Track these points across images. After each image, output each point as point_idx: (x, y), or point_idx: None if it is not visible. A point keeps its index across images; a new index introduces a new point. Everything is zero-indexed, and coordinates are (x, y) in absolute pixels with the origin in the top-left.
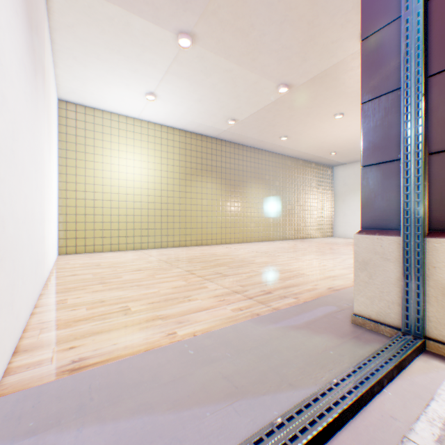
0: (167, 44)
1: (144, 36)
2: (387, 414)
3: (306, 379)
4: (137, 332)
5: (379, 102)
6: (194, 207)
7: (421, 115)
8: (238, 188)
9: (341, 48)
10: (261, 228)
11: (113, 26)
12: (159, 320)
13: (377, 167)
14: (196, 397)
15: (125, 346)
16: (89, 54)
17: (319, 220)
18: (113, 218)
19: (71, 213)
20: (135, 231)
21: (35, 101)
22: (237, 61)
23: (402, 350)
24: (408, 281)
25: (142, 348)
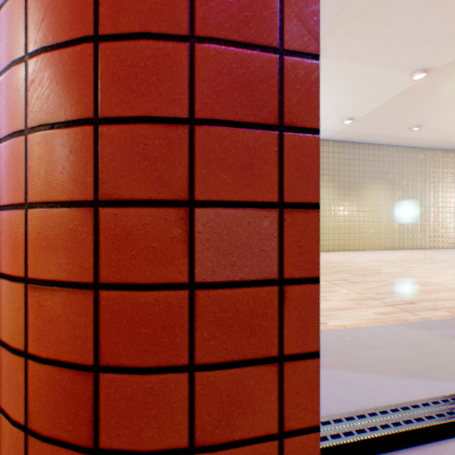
0: None
1: None
2: None
3: None
4: None
5: None
6: None
7: None
8: (351, 190)
9: None
10: (379, 234)
11: None
12: None
13: None
14: (367, 367)
15: None
16: None
17: None
18: None
19: None
20: None
21: None
22: (360, 61)
23: None
24: None
25: None
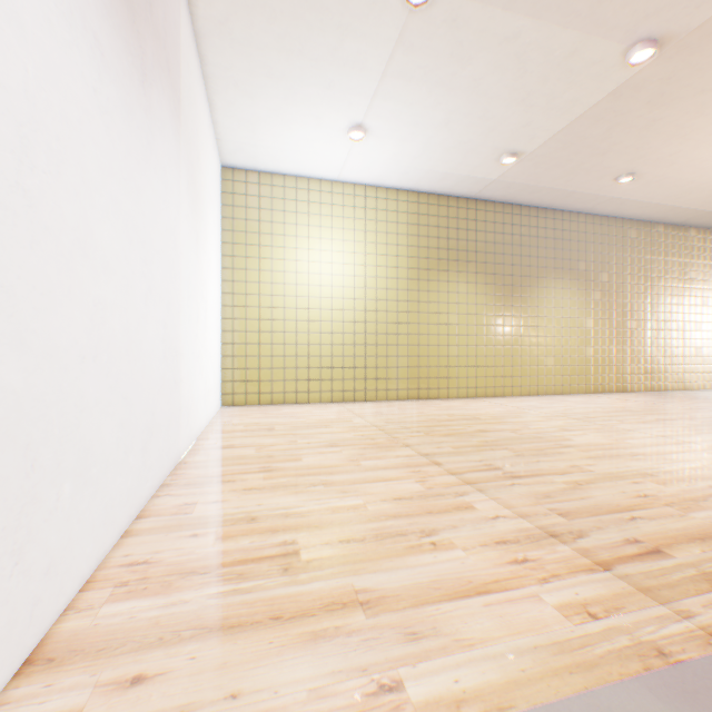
0: (382, 8)
1: (339, 4)
2: None
3: None
4: (293, 653)
5: None
6: (430, 329)
7: None
8: (517, 290)
9: None
10: (564, 367)
11: None
12: (354, 613)
13: None
14: None
15: None
16: (253, 72)
17: (703, 352)
18: (297, 349)
19: (237, 342)
20: (331, 370)
21: (136, 127)
22: (528, 8)
23: None
24: None
25: None
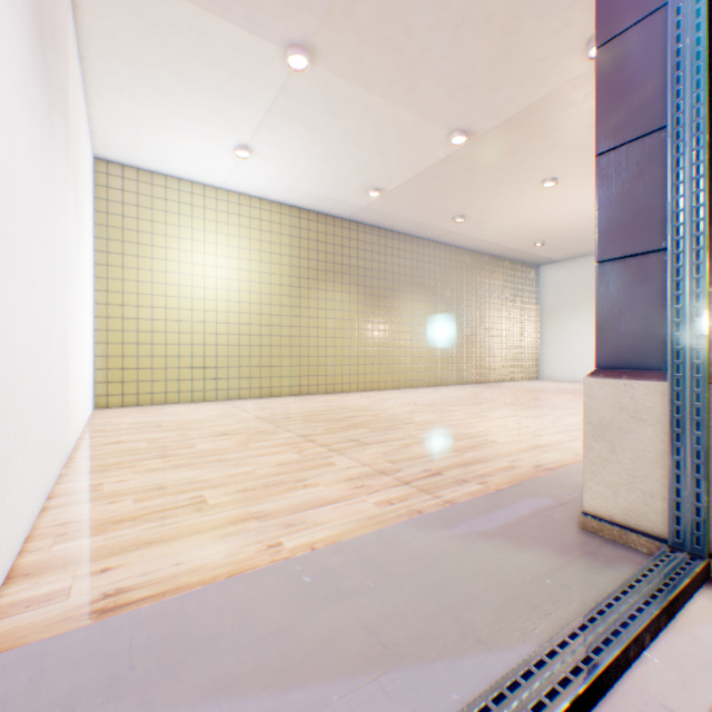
0: (270, 64)
1: (232, 52)
2: (655, 701)
3: (507, 631)
4: (216, 543)
5: (627, 152)
6: (313, 332)
7: (702, 172)
8: (385, 300)
9: (555, 69)
10: (421, 365)
11: (181, 35)
12: (254, 522)
13: (624, 264)
14: (314, 664)
15: (195, 568)
16: (142, 83)
17: (516, 353)
18: (183, 350)
19: (115, 342)
20: (219, 370)
21: (50, 155)
22: (384, 93)
23: (672, 580)
24: (680, 459)
25: (223, 571)
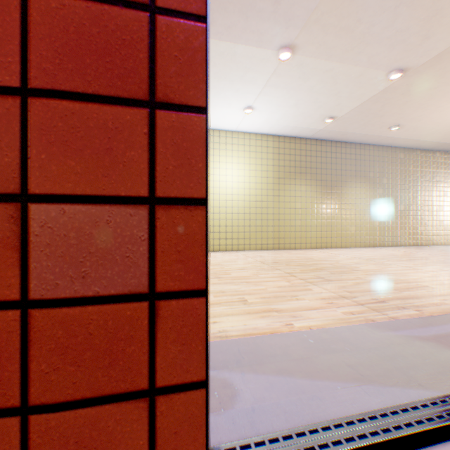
0: (266, 61)
1: (246, 60)
2: None
3: (437, 384)
4: (258, 319)
5: None
6: (285, 211)
7: None
8: (334, 188)
9: None
10: (361, 232)
11: (221, 59)
12: (273, 312)
13: None
14: (323, 373)
15: (252, 327)
16: None
17: (444, 223)
18: (214, 222)
19: None
20: (232, 233)
21: None
22: (337, 59)
23: None
24: None
25: (266, 330)
